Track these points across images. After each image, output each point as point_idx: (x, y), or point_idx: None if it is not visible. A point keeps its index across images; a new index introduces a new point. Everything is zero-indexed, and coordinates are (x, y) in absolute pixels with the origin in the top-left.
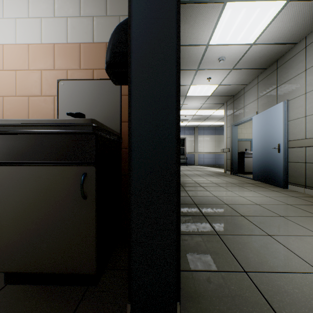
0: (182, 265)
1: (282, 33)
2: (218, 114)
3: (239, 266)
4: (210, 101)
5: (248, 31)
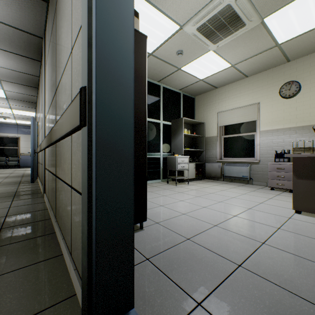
0: None
1: (14, 65)
2: None
3: None
4: (15, 103)
5: None
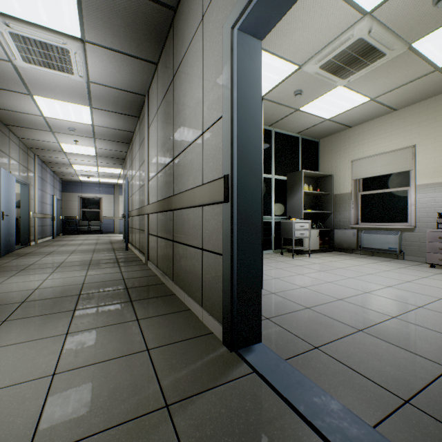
0: None
1: (111, 123)
2: None
3: None
4: (103, 160)
5: (77, 116)
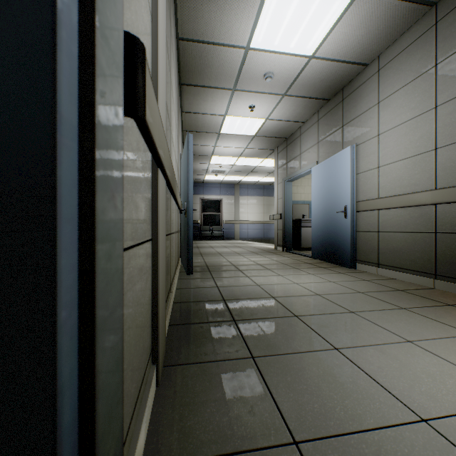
0: (166, 450)
1: (350, 44)
2: (267, 165)
3: (285, 429)
4: (255, 144)
5: (305, 34)
